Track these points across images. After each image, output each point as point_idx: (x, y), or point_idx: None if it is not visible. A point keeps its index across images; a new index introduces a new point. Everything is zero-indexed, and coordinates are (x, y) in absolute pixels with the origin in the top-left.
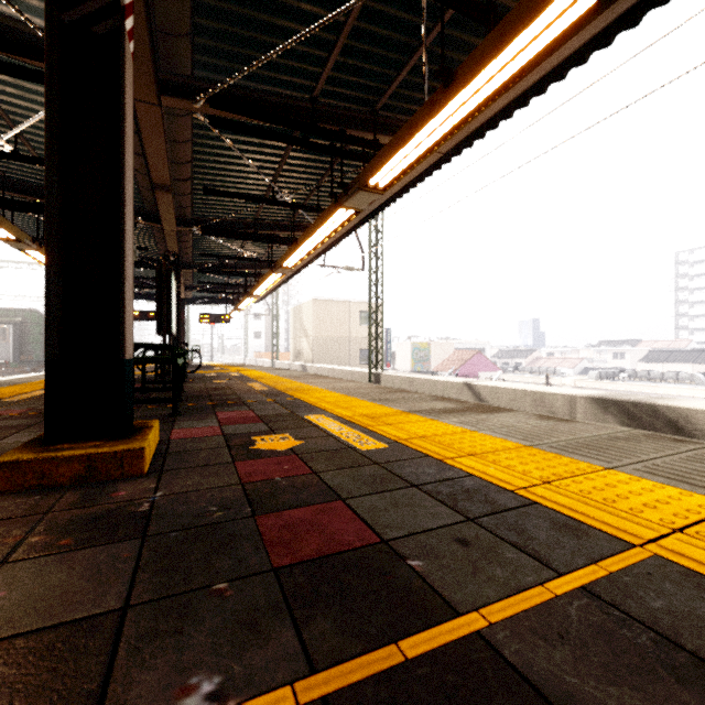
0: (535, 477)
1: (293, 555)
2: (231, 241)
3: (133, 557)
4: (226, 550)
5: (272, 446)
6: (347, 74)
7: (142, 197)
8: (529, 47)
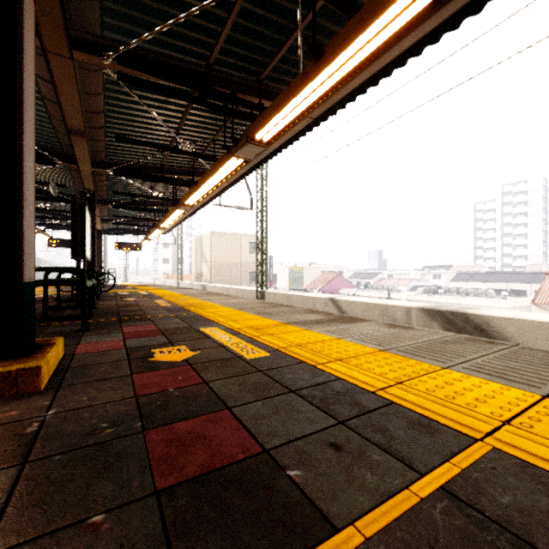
0: (390, 378)
1: (178, 473)
2: (141, 182)
3: (6, 490)
4: (110, 472)
5: (169, 358)
6: (237, 47)
7: (60, 141)
8: (382, 33)
